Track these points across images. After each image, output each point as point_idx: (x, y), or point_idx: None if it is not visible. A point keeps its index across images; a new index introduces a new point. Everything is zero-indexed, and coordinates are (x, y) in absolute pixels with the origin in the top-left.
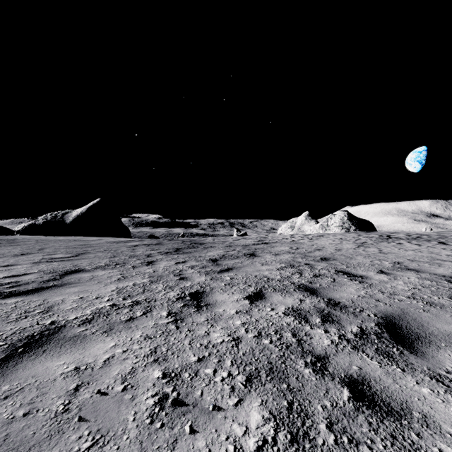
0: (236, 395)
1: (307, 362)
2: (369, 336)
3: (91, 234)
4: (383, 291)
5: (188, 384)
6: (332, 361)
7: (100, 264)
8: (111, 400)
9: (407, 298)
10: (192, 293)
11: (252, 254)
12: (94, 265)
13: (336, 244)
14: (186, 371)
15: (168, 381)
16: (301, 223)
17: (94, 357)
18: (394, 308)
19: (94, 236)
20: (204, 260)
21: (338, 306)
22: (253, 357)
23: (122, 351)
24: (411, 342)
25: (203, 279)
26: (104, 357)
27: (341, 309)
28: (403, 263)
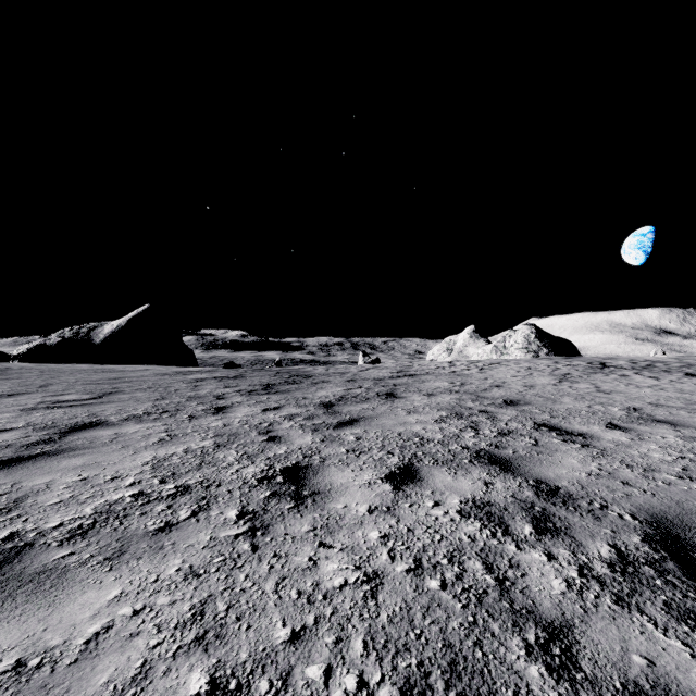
0: None
1: (529, 644)
2: (640, 569)
3: (134, 361)
4: (630, 463)
5: None
6: (584, 641)
7: (136, 412)
8: None
9: (679, 478)
10: (288, 468)
11: (390, 394)
12: (126, 413)
13: (523, 376)
14: (264, 674)
15: None
16: (463, 344)
17: (68, 628)
18: (663, 500)
19: (139, 364)
20: (311, 405)
21: (558, 497)
22: (411, 627)
23: (132, 612)
24: None
25: (308, 440)
26: (90, 628)
27: (565, 503)
28: (643, 409)
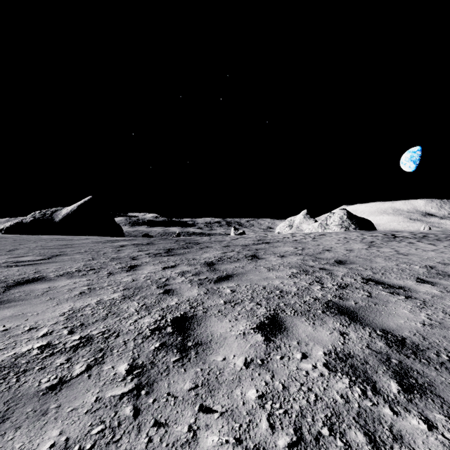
0: None
1: None
2: None
3: (81, 233)
4: None
5: None
6: None
7: (70, 270)
8: None
9: None
10: (177, 319)
11: (254, 256)
12: (62, 271)
13: (343, 243)
14: None
15: None
16: (299, 222)
17: None
18: None
19: (85, 235)
20: (198, 264)
21: (408, 348)
22: None
23: None
24: None
25: (194, 292)
26: None
27: (416, 355)
28: (437, 267)
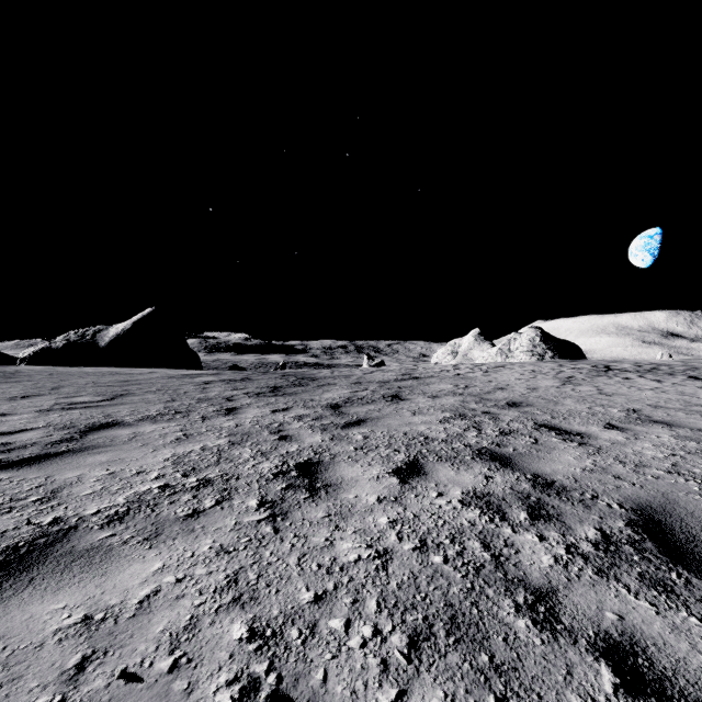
0: (392, 682)
1: (519, 604)
2: (621, 548)
3: (139, 364)
4: (623, 460)
5: (297, 655)
6: (566, 602)
7: (149, 413)
8: (147, 695)
9: (667, 473)
10: (300, 464)
11: (395, 396)
12: (140, 414)
13: (527, 379)
14: (294, 625)
15: (259, 646)
16: (468, 347)
17: (123, 592)
18: (650, 491)
19: (144, 367)
20: (318, 407)
21: (553, 489)
22: (418, 591)
23: (175, 580)
24: (699, 561)
25: (317, 439)
26: (141, 592)
27: (559, 494)
28: (642, 410)
